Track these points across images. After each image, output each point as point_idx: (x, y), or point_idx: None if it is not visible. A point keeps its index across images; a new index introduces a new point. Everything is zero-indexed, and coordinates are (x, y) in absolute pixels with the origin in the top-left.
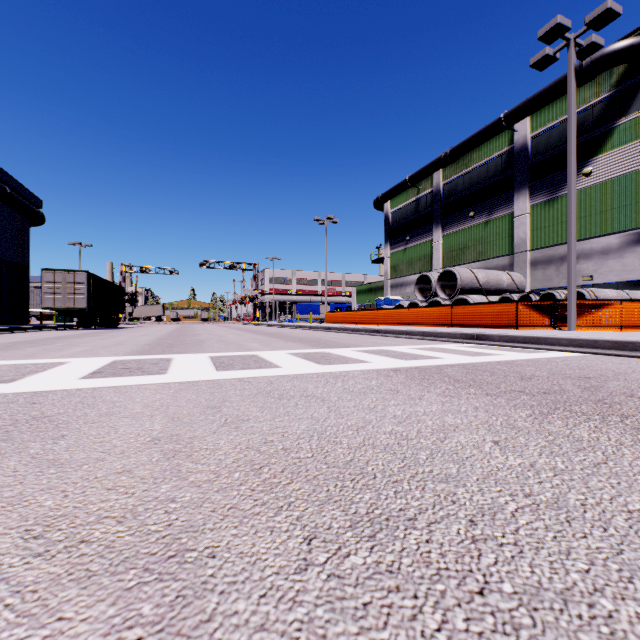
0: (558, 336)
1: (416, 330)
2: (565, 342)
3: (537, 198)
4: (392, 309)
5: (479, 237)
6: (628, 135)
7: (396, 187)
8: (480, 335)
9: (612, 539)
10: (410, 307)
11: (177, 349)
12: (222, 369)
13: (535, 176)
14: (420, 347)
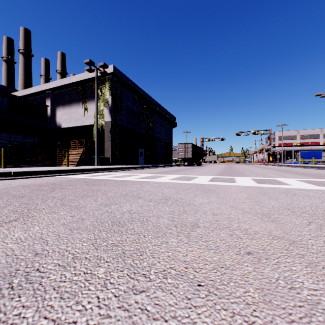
0: None
1: None
2: None
3: None
4: None
5: None
6: None
7: None
8: None
9: None
10: None
11: (233, 175)
12: (259, 183)
13: None
14: None
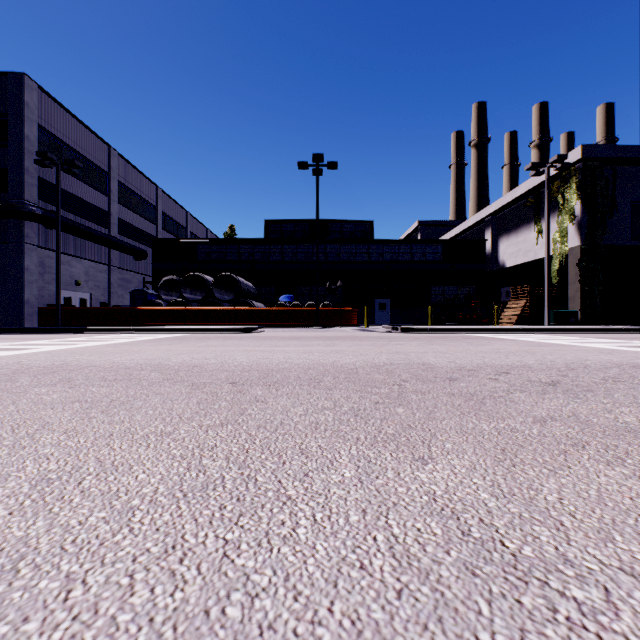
0: None
1: None
2: None
3: None
4: None
5: None
6: None
7: None
8: None
9: (513, 355)
10: None
11: None
12: None
13: None
14: None
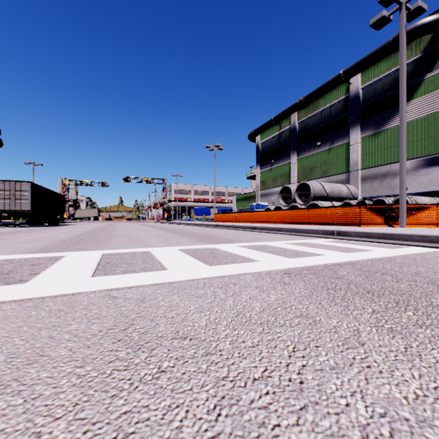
0: (410, 233)
1: (285, 227)
2: (417, 238)
3: (366, 132)
4: (263, 211)
5: (324, 160)
6: (433, 85)
7: (264, 125)
8: (339, 231)
9: None
10: (276, 210)
11: (81, 245)
12: (100, 273)
13: (365, 116)
14: (294, 242)
